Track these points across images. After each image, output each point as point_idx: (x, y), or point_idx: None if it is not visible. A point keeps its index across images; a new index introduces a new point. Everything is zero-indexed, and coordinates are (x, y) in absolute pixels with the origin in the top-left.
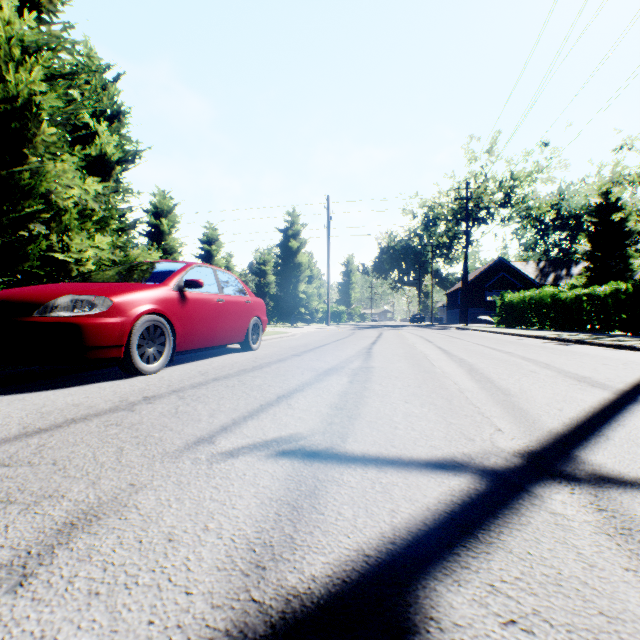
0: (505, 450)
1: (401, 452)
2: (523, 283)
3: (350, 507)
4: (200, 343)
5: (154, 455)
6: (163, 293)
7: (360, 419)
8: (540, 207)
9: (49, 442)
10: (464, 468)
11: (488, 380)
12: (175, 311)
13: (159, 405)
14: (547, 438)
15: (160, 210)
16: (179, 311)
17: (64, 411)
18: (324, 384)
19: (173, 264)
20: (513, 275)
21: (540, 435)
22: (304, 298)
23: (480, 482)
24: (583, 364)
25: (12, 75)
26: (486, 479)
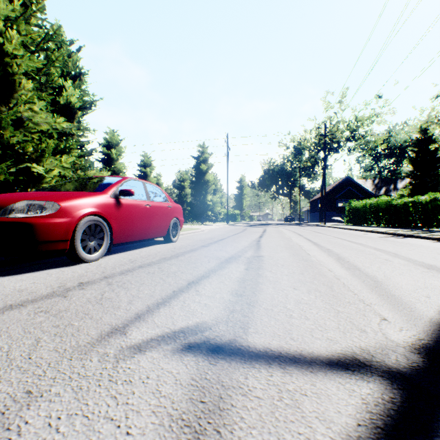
0: (400, 344)
1: (301, 346)
2: (363, 194)
3: (259, 433)
4: (132, 237)
5: (65, 349)
6: (102, 199)
7: (258, 306)
8: (376, 141)
9: None
10: (369, 369)
11: (355, 268)
12: (112, 213)
13: (89, 291)
14: (433, 329)
15: (110, 143)
16: (115, 213)
17: (7, 297)
18: (226, 271)
19: (112, 178)
20: (356, 188)
21: (425, 325)
22: (211, 205)
23: (392, 391)
24: (423, 254)
25: None
26: (397, 386)
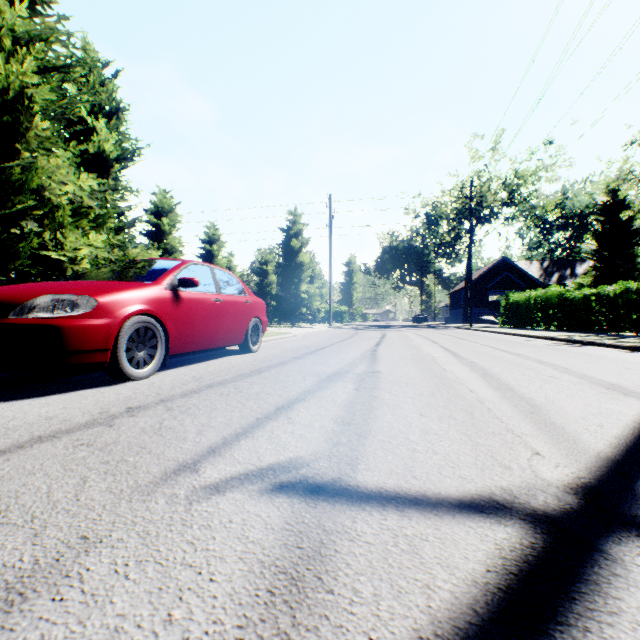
0: (552, 483)
1: (425, 486)
2: (527, 283)
3: (368, 579)
4: (196, 345)
5: (122, 490)
6: (155, 292)
7: (371, 438)
8: (544, 206)
9: (1, 469)
10: (508, 512)
11: (507, 387)
12: (168, 312)
13: (142, 418)
14: (598, 465)
15: (161, 209)
16: (172, 312)
17: (33, 426)
18: (328, 392)
19: (167, 262)
20: (517, 275)
21: (588, 461)
22: (306, 298)
23: (534, 535)
24: (604, 368)
25: (2, 66)
26: (541, 530)
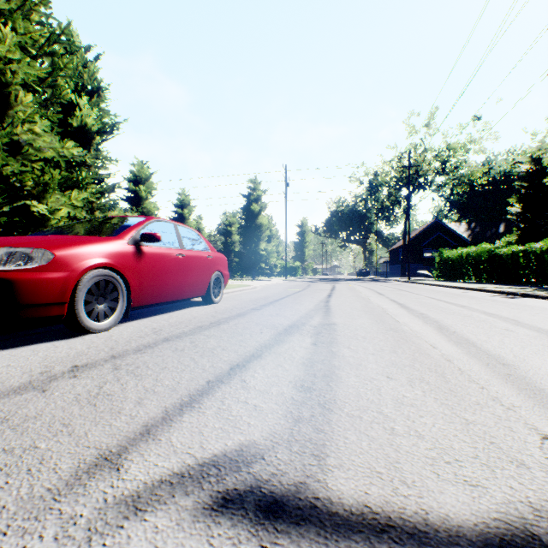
0: None
1: (424, 502)
2: (457, 241)
3: None
4: (158, 298)
5: (3, 507)
6: (116, 246)
7: (337, 411)
8: (473, 174)
9: None
10: None
11: (468, 342)
12: (129, 265)
13: (82, 381)
14: None
15: (139, 178)
16: (134, 265)
17: None
18: (285, 347)
19: (132, 218)
20: (448, 234)
21: None
22: (264, 255)
23: None
24: None
25: None
26: None
